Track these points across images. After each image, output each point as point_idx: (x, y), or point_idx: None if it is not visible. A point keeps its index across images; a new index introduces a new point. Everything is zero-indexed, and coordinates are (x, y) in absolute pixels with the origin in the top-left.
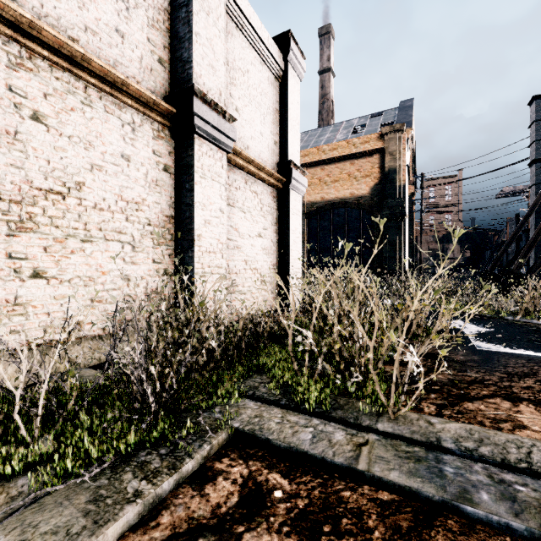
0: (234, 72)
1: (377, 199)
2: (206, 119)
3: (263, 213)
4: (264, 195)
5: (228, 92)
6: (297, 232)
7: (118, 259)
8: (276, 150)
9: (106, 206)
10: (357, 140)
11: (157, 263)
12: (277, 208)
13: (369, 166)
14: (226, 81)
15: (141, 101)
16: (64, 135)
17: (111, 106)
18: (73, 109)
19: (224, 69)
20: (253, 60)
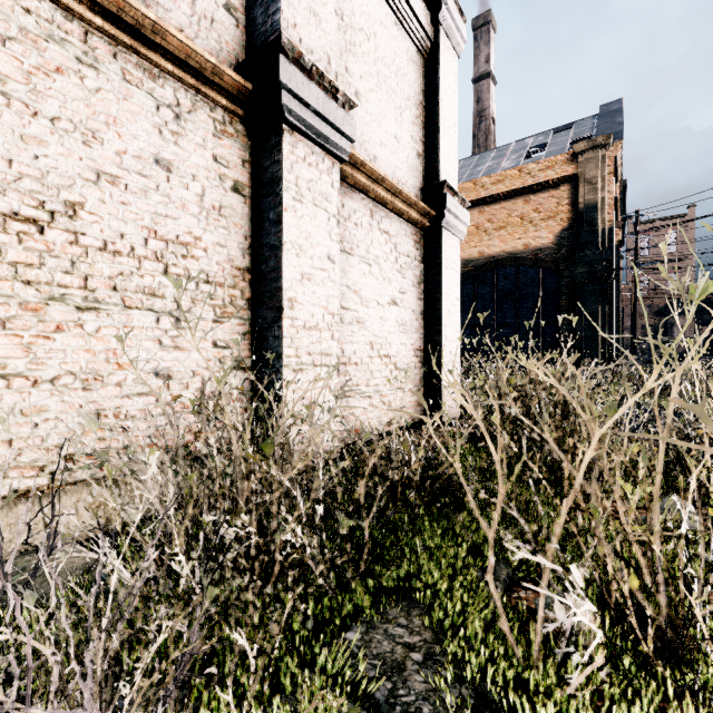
0: (353, 33)
1: (566, 250)
2: (303, 98)
3: (399, 267)
4: (400, 238)
5: (343, 65)
6: (453, 297)
7: (149, 340)
8: (420, 168)
9: (125, 248)
10: (534, 166)
11: (221, 348)
12: (421, 259)
13: (554, 202)
14: (340, 46)
15: (191, 66)
16: (42, 116)
17: (135, 71)
18: (59, 70)
19: (335, 21)
20: (383, 18)
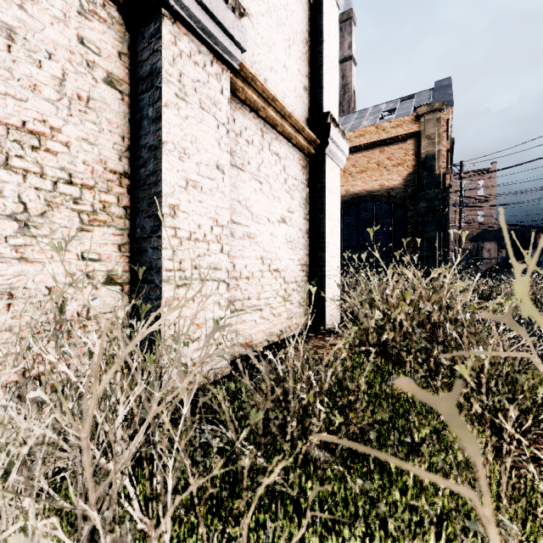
0: None
1: (411, 190)
2: None
3: (288, 188)
4: (289, 161)
5: None
6: (334, 218)
7: None
8: (306, 100)
9: None
10: (387, 124)
11: (90, 260)
12: (307, 183)
13: (402, 153)
14: None
15: None
16: None
17: None
18: None
19: None
20: None
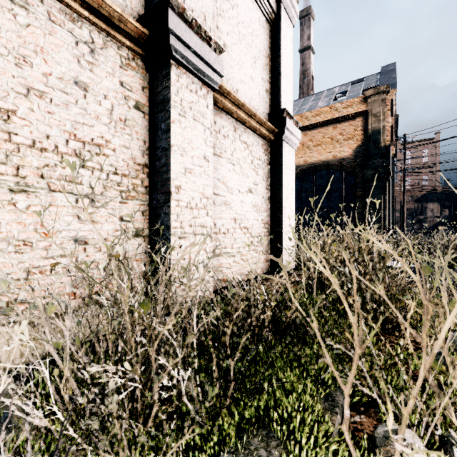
0: (221, 2)
1: (360, 160)
2: (186, 41)
3: (253, 166)
4: (254, 147)
5: (215, 24)
6: (289, 187)
7: (70, 216)
8: (268, 100)
9: (50, 146)
10: (339, 105)
11: (126, 221)
12: (268, 162)
13: (352, 129)
14: (213, 11)
15: (102, 14)
16: None
17: (58, 14)
18: None
19: None
20: None
